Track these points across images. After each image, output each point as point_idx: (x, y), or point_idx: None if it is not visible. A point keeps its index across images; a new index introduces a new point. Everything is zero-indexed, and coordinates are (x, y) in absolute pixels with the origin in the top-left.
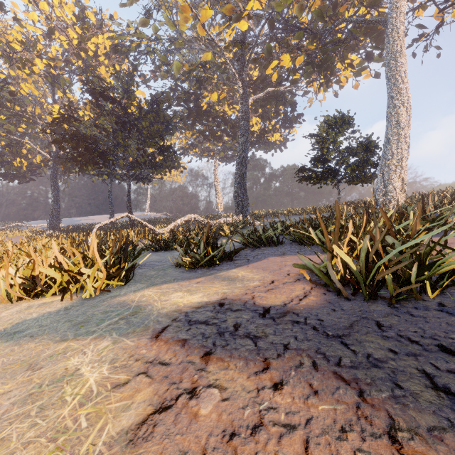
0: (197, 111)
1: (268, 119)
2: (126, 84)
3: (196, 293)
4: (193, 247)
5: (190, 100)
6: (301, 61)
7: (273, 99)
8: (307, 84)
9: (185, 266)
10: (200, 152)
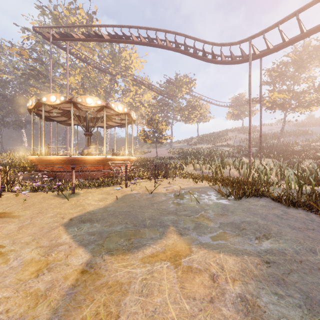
0: None
1: None
2: (2, 86)
3: None
4: None
5: (24, 94)
6: None
7: None
8: None
9: None
10: None
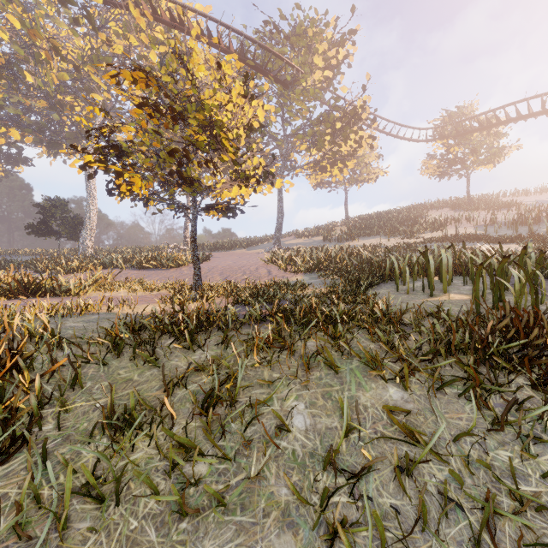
0: None
1: None
2: None
3: None
4: None
5: None
6: (30, 140)
7: None
8: (37, 145)
9: None
10: None
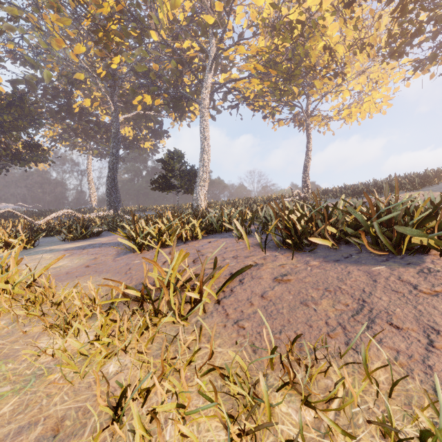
0: (68, 109)
1: (139, 130)
2: None
3: (78, 245)
4: (74, 230)
5: (59, 96)
6: (158, 103)
7: (142, 117)
8: (168, 113)
9: (67, 240)
10: (71, 145)
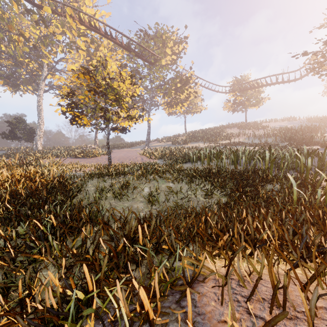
0: None
1: None
2: None
3: None
4: None
5: None
6: (2, 83)
7: None
8: (4, 85)
9: None
10: None
